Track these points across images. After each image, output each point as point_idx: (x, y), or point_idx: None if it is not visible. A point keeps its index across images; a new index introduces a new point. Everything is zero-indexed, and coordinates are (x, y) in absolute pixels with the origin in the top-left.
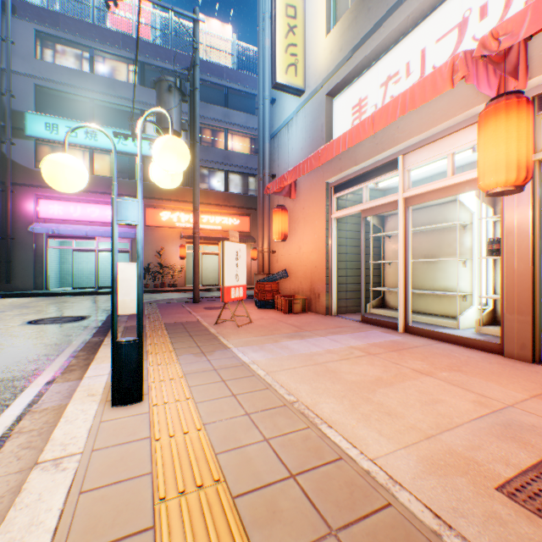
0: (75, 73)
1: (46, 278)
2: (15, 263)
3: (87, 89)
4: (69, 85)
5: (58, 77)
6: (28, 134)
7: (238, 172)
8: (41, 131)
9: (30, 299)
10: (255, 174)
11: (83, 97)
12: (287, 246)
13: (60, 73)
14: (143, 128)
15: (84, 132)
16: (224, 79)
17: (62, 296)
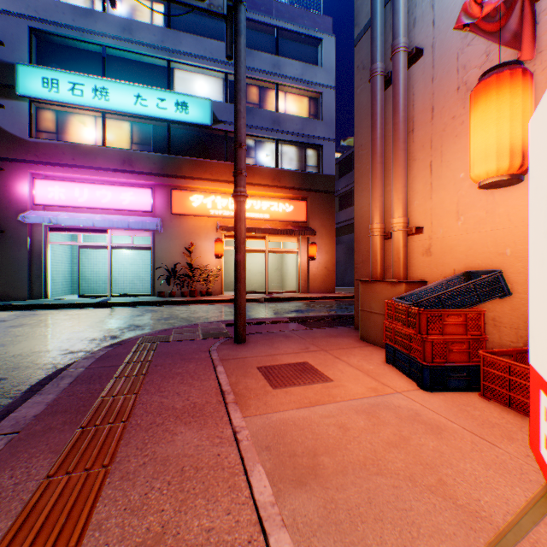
0: (81, 11)
1: (45, 283)
2: (4, 264)
3: (96, 32)
4: (73, 28)
5: (58, 17)
6: (20, 92)
7: (291, 141)
8: (36, 89)
9: (4, 315)
10: (313, 144)
11: (91, 45)
12: (478, 208)
13: (61, 12)
14: (168, 84)
15: (91, 89)
16: (273, 16)
17: (53, 310)
